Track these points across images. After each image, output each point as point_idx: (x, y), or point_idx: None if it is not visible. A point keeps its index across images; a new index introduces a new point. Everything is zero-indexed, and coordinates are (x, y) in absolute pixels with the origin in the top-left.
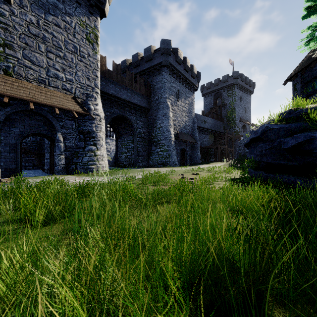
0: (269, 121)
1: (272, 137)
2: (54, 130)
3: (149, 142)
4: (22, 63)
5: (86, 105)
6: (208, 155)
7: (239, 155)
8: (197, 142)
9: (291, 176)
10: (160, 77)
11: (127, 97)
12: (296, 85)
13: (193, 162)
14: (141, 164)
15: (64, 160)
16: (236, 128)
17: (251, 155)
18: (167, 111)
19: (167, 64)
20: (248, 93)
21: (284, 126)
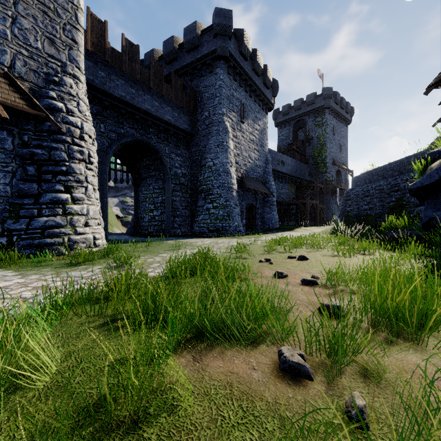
0: None
1: None
2: None
3: (194, 192)
4: None
5: (46, 100)
6: (288, 216)
7: (348, 215)
8: (273, 194)
9: None
10: (212, 77)
11: (151, 108)
12: None
13: (266, 226)
14: (180, 231)
15: None
16: (328, 174)
17: None
18: (225, 137)
19: (224, 54)
20: (344, 123)
21: None
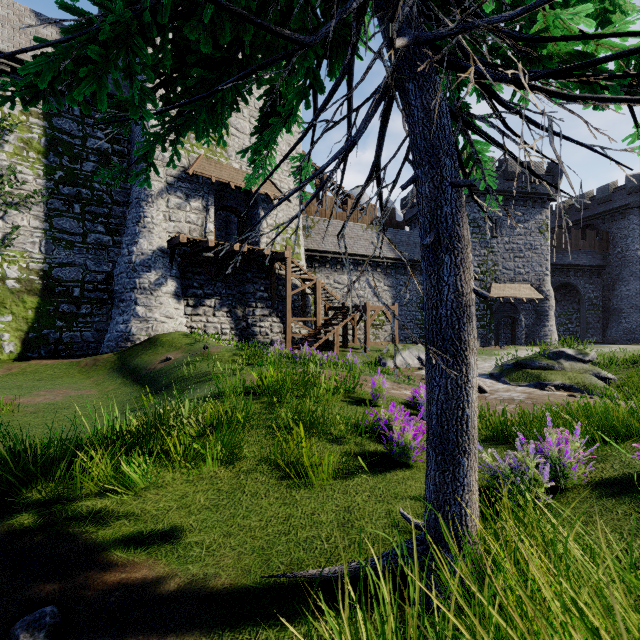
0: None
1: None
2: (516, 313)
3: (605, 310)
4: (501, 272)
5: (539, 289)
6: None
7: None
8: None
9: None
10: (624, 222)
11: (571, 260)
12: None
13: None
14: (592, 339)
15: (524, 335)
16: None
17: None
18: (638, 268)
19: (637, 206)
20: None
21: None
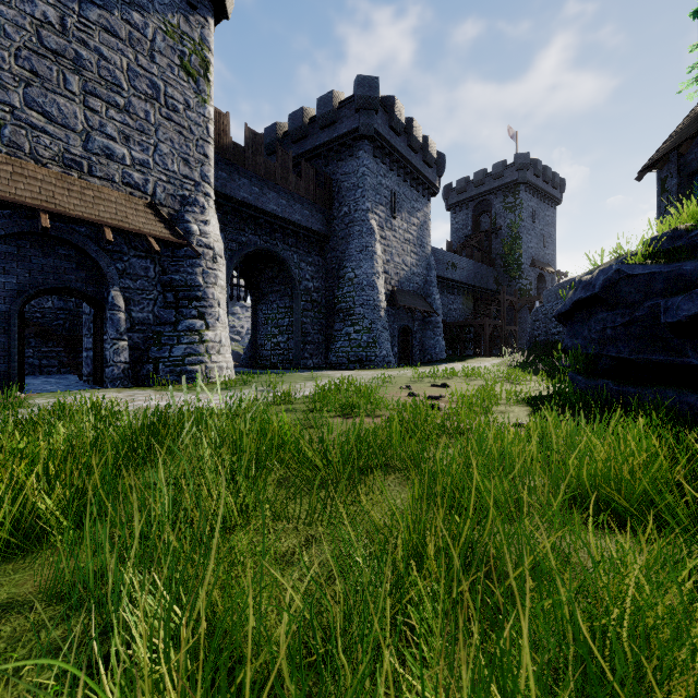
0: (618, 259)
1: (631, 297)
2: (103, 281)
3: (329, 312)
4: (23, 119)
5: (182, 224)
6: (462, 342)
7: (535, 341)
8: (438, 312)
9: (689, 392)
10: (353, 162)
11: (277, 208)
12: (668, 181)
13: (428, 357)
14: (311, 362)
15: (128, 352)
16: (523, 281)
17: (576, 340)
18: (370, 240)
19: (369, 133)
20: (550, 204)
21: (663, 269)
